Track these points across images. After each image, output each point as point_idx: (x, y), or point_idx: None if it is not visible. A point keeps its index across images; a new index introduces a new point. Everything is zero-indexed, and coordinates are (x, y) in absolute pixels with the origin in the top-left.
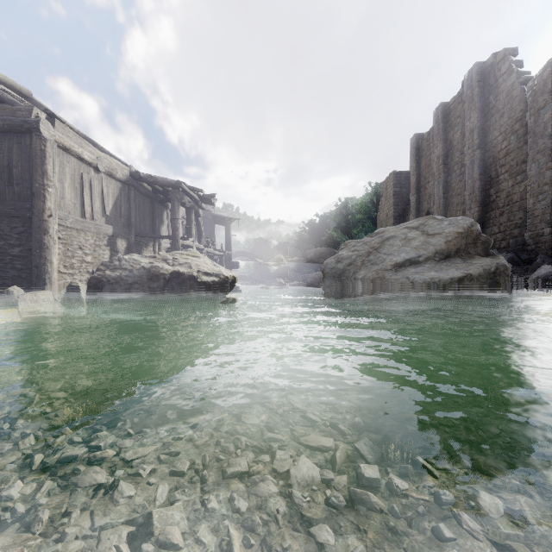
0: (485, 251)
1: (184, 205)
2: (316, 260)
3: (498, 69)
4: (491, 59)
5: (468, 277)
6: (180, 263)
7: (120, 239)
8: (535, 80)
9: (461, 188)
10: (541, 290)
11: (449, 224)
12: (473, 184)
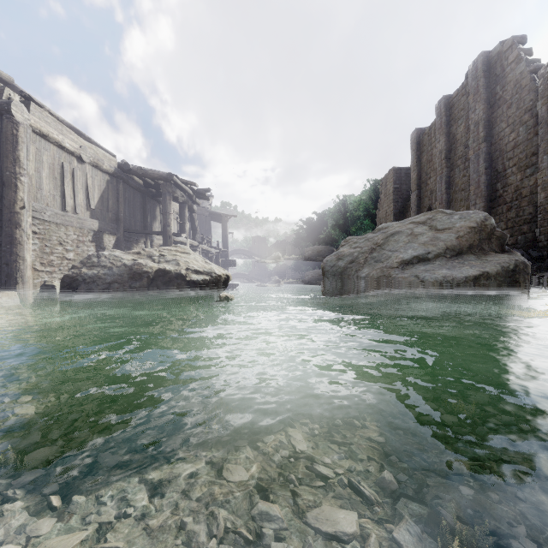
0: (500, 247)
1: (176, 200)
2: (314, 258)
3: (506, 58)
4: (497, 48)
5: (485, 275)
6: (167, 260)
7: (107, 235)
8: (547, 67)
9: (464, 183)
10: None
11: (460, 218)
12: (478, 178)
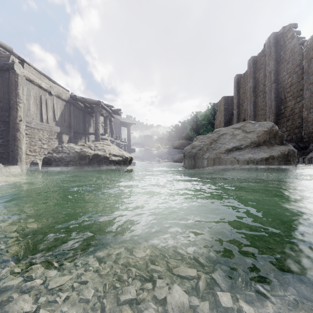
0: (280, 142)
1: (102, 115)
2: (179, 147)
3: (286, 36)
4: (281, 30)
5: (271, 157)
6: (99, 149)
7: (64, 135)
8: (308, 42)
9: (263, 105)
10: None
11: (259, 126)
12: (270, 103)
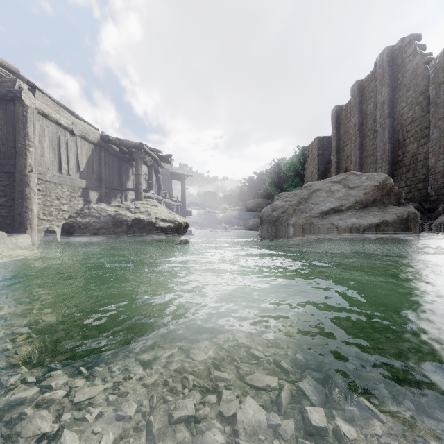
0: (397, 201)
1: (146, 163)
2: (254, 209)
3: (405, 51)
4: (399, 44)
5: (384, 223)
6: (141, 211)
7: (92, 191)
8: (436, 60)
9: (373, 150)
10: (443, 234)
11: (367, 179)
12: (383, 146)
